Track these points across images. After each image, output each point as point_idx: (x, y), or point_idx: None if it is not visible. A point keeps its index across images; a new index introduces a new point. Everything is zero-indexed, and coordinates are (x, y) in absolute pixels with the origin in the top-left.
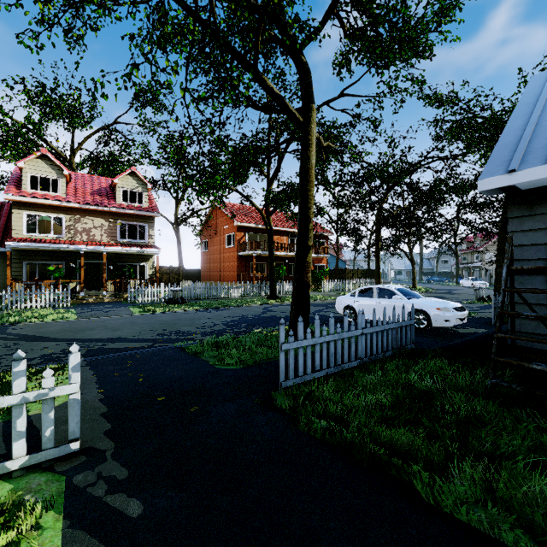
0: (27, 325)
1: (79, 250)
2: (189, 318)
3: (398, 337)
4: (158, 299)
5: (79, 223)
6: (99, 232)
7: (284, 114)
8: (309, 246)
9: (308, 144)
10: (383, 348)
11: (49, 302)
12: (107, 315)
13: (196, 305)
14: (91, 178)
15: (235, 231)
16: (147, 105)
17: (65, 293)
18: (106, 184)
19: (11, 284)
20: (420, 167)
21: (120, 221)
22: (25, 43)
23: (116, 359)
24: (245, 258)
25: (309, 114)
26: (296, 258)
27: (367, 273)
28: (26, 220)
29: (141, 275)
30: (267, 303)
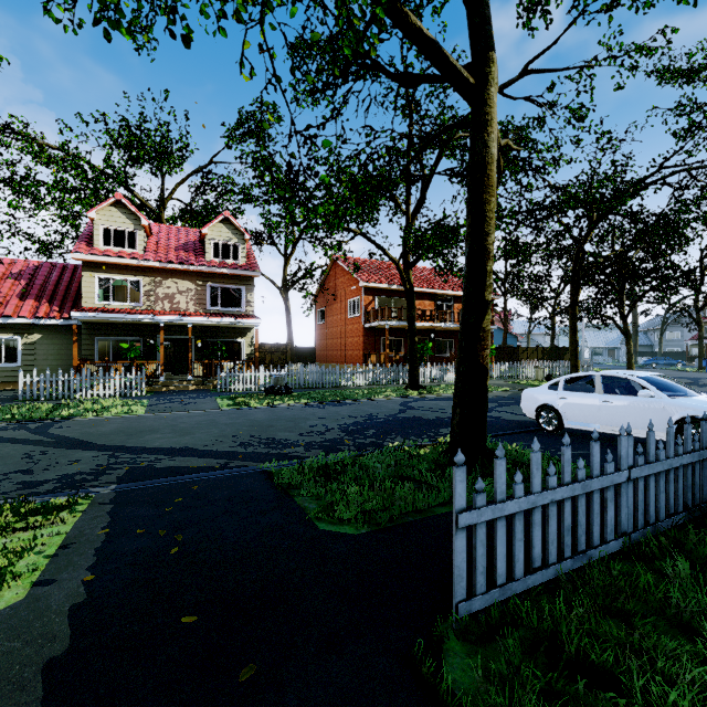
0: (80, 421)
1: (159, 322)
2: (292, 417)
3: (696, 482)
4: (256, 387)
5: (160, 287)
6: (185, 298)
7: (438, 81)
8: (487, 301)
9: (485, 120)
10: (667, 507)
11: (119, 390)
12: (184, 410)
13: (304, 397)
14: (178, 230)
15: (360, 294)
16: (249, 137)
17: (139, 378)
18: (195, 237)
19: (79, 365)
20: (649, 183)
21: (210, 284)
22: (52, 13)
23: (161, 491)
24: (374, 332)
25: (486, 69)
26: (462, 323)
27: (552, 352)
28: (99, 284)
29: (238, 355)
30: (405, 396)
